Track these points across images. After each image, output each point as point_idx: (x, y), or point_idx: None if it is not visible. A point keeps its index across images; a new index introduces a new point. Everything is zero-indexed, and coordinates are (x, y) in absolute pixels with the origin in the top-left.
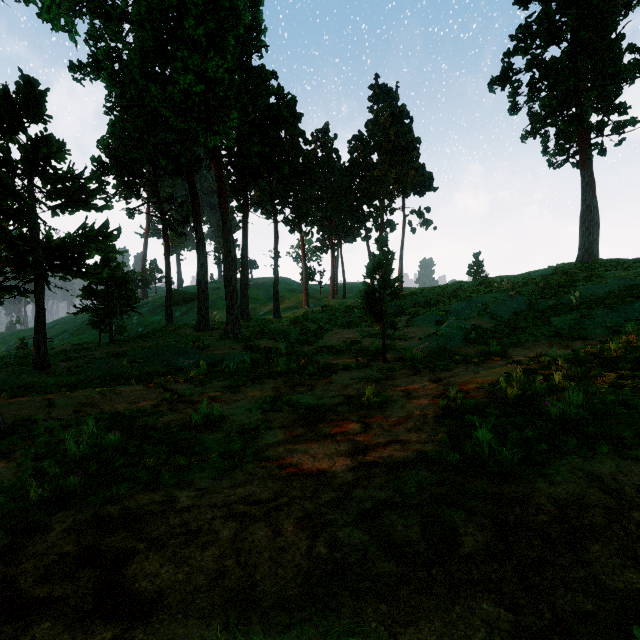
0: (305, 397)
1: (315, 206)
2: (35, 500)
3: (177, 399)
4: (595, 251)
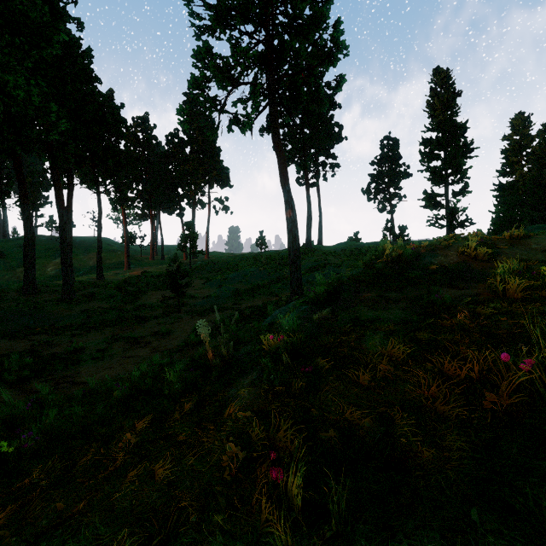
0: (130, 334)
1: (136, 181)
2: (11, 381)
3: (44, 344)
4: (320, 238)
